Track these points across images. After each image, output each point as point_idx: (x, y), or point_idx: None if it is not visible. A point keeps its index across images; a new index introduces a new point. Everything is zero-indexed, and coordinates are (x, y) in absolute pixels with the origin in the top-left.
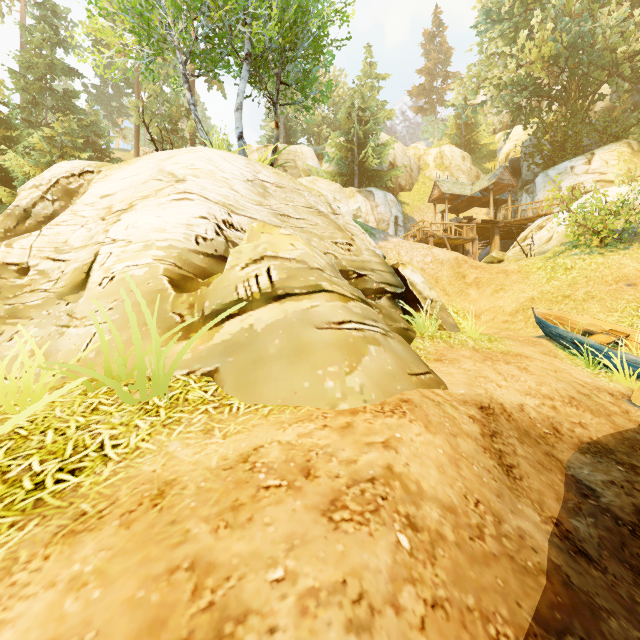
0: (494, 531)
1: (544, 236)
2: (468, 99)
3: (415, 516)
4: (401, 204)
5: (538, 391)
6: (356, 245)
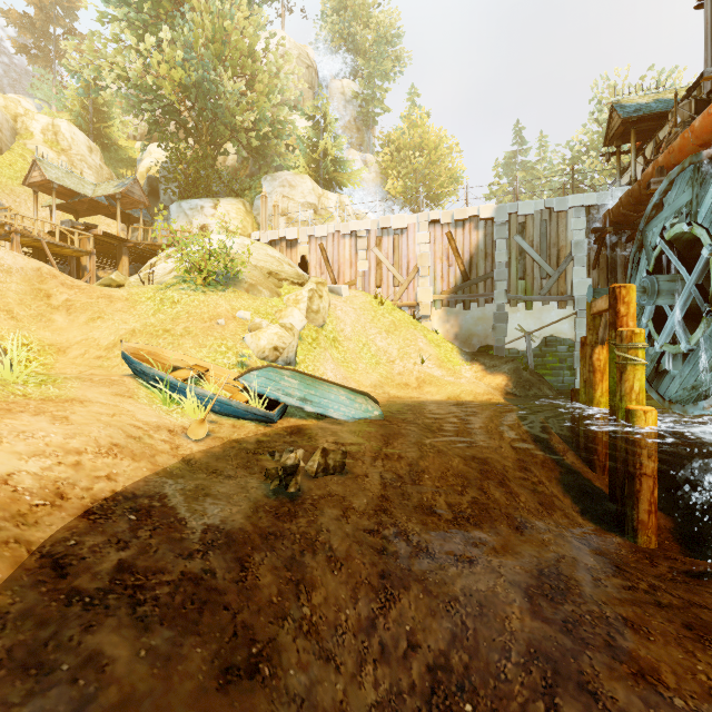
0: None
1: (169, 267)
2: (99, 78)
3: None
4: None
5: (62, 446)
6: None
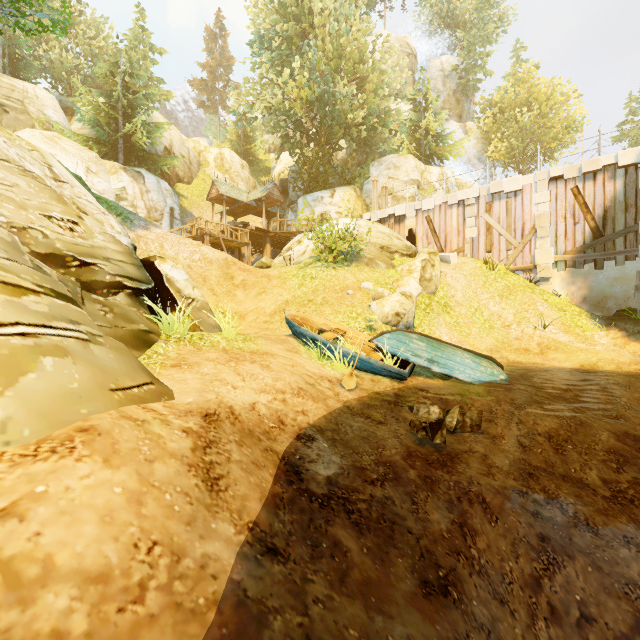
0: (165, 578)
1: (301, 249)
2: (247, 112)
3: (12, 627)
4: (179, 196)
5: (273, 387)
6: (85, 225)
